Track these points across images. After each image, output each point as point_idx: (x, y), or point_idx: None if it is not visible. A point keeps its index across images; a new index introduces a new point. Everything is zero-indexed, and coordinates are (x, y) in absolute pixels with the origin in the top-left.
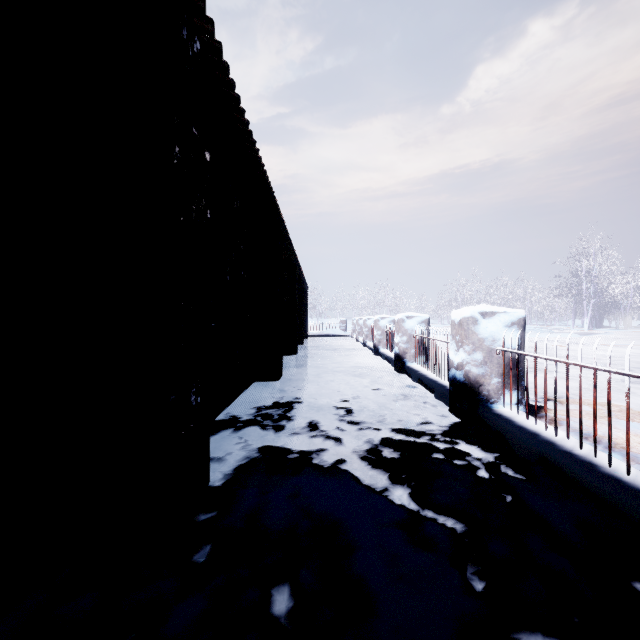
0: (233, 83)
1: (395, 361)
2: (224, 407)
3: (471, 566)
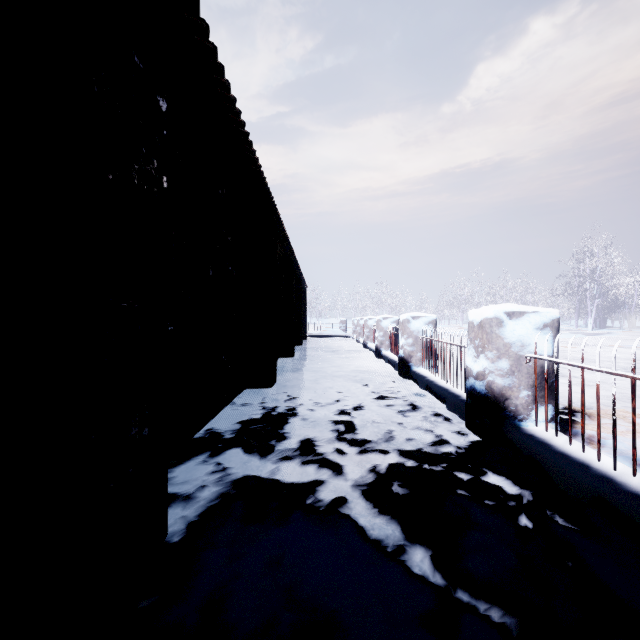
0: (206, 26)
1: (399, 365)
2: (205, 422)
3: None
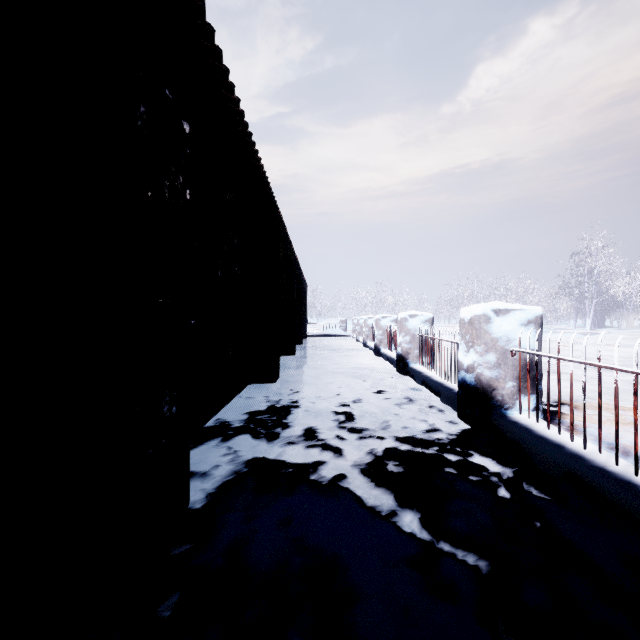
0: (220, 52)
1: (397, 362)
2: (214, 412)
3: (504, 623)
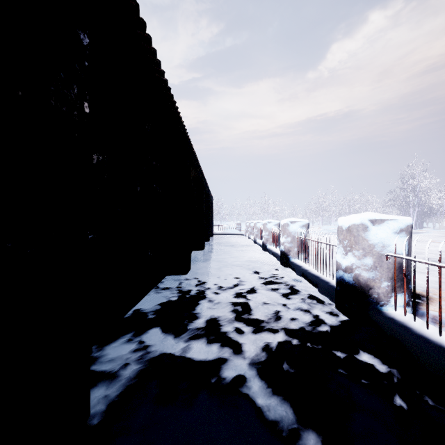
0: None
1: (281, 257)
2: (134, 304)
3: None
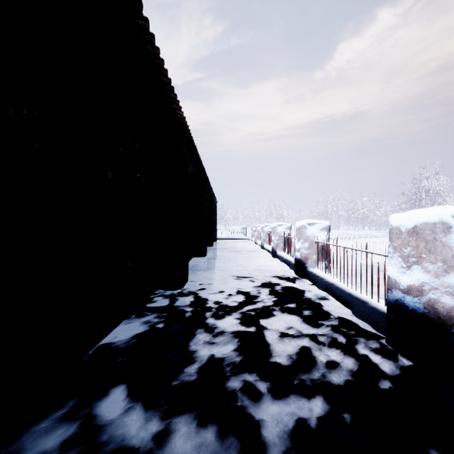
0: None
1: (296, 266)
2: (101, 337)
3: None
